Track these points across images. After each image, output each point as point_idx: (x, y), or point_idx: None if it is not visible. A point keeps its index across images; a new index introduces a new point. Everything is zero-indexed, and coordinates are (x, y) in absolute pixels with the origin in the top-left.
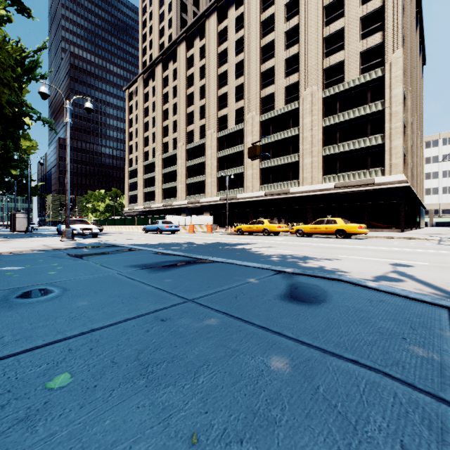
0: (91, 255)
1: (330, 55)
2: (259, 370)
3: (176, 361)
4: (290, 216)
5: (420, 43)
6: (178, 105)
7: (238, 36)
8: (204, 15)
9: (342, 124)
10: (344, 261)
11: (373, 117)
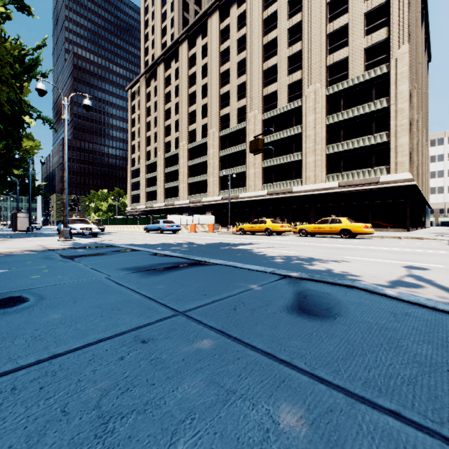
0: (84, 256)
1: (334, 51)
2: (264, 430)
3: (149, 411)
4: (292, 215)
5: (425, 39)
6: (180, 104)
7: (240, 34)
8: (206, 14)
9: (346, 122)
10: (352, 263)
11: (378, 114)
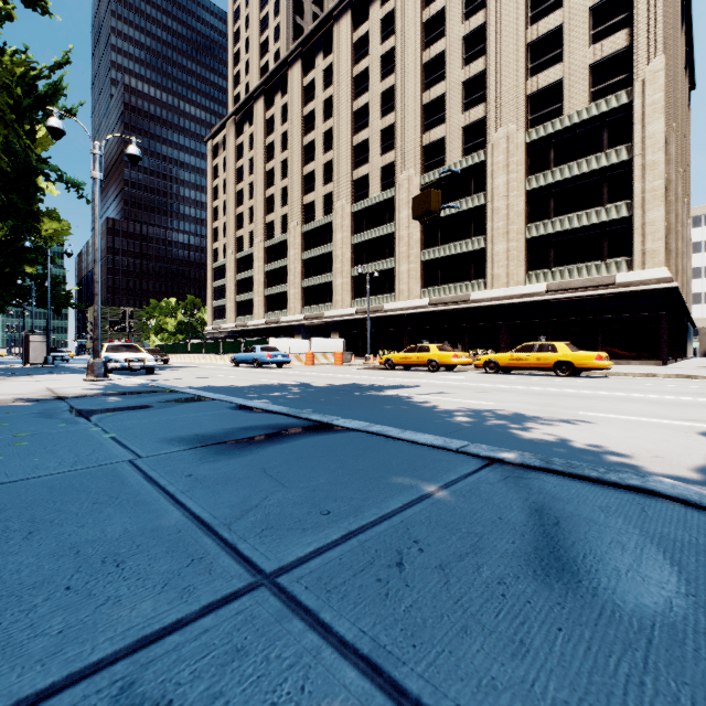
0: (112, 412)
1: (539, 71)
2: None
3: None
4: (470, 338)
5: (686, 53)
6: (290, 162)
7: (385, 47)
8: (331, 17)
9: (558, 186)
10: (600, 425)
11: (613, 172)
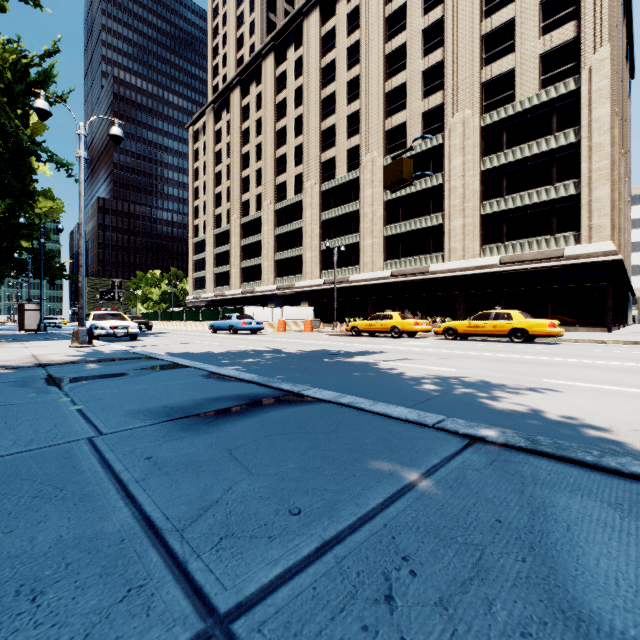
0: (87, 380)
1: (493, 61)
2: None
3: None
4: (429, 307)
5: (626, 45)
6: (264, 145)
7: (350, 40)
8: (302, 13)
9: (511, 167)
10: (567, 394)
11: (561, 153)
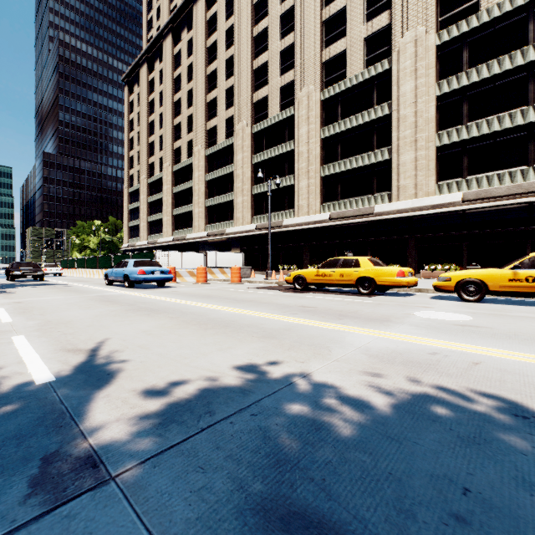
0: None
1: None
2: None
3: None
4: (373, 253)
5: None
6: (195, 90)
7: None
8: None
9: (474, 88)
10: None
11: None
